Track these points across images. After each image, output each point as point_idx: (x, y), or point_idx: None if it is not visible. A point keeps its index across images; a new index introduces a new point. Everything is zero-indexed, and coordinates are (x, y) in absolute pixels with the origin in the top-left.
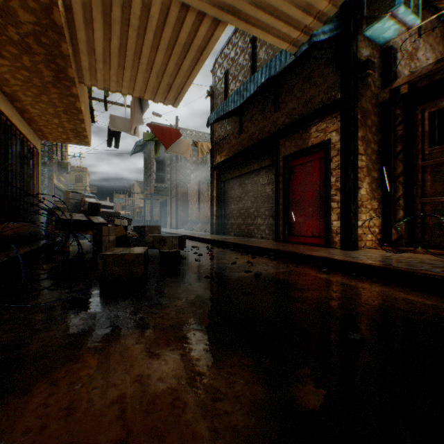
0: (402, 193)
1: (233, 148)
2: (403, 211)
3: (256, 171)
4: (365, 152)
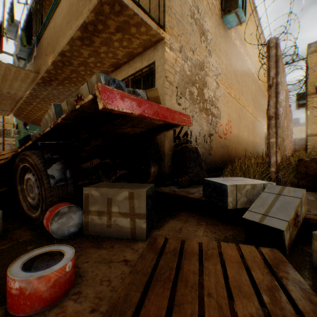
0: None
1: None
2: None
3: None
4: None
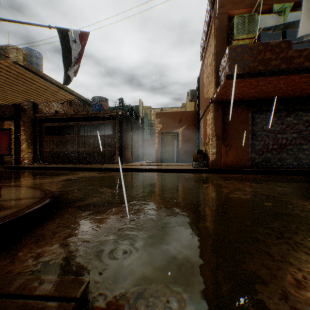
0: (40, 147)
1: None
2: (40, 152)
3: None
4: (26, 134)
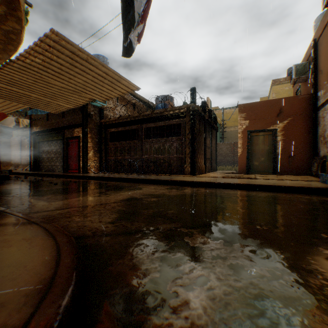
0: (104, 155)
1: (44, 126)
2: (105, 161)
3: (56, 140)
4: (92, 141)
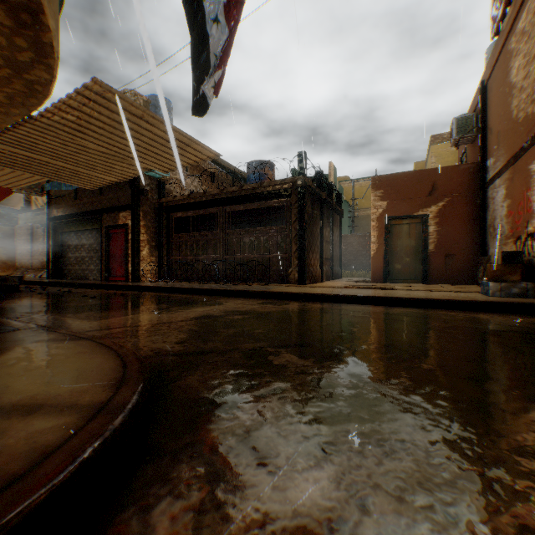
0: (166, 254)
1: (71, 208)
2: (167, 262)
3: (90, 230)
4: (147, 232)
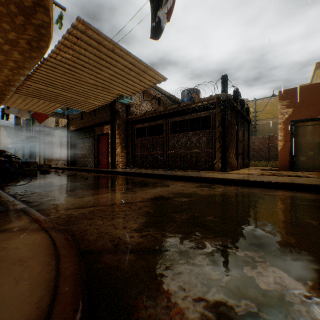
0: (131, 151)
1: (78, 125)
2: (131, 156)
3: (89, 137)
4: (119, 138)
